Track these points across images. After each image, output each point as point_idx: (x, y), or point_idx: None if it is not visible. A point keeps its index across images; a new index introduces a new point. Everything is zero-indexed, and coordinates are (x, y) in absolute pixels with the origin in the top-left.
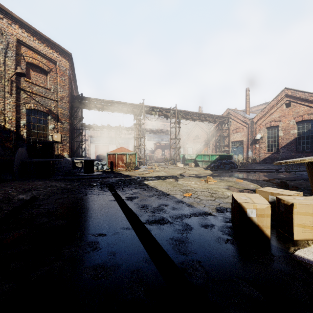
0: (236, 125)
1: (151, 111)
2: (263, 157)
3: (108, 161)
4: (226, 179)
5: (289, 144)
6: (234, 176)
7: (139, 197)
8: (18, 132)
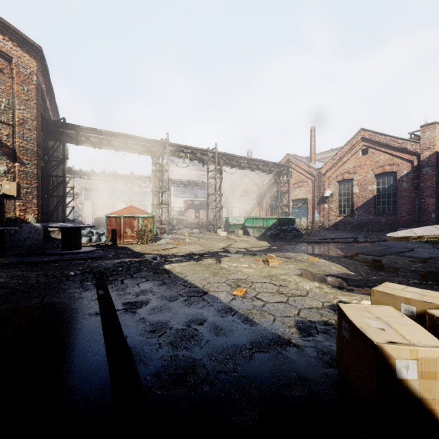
0: (299, 177)
1: (180, 152)
2: (334, 222)
3: (107, 228)
4: (292, 256)
5: (367, 203)
6: (302, 250)
7: (149, 302)
8: None
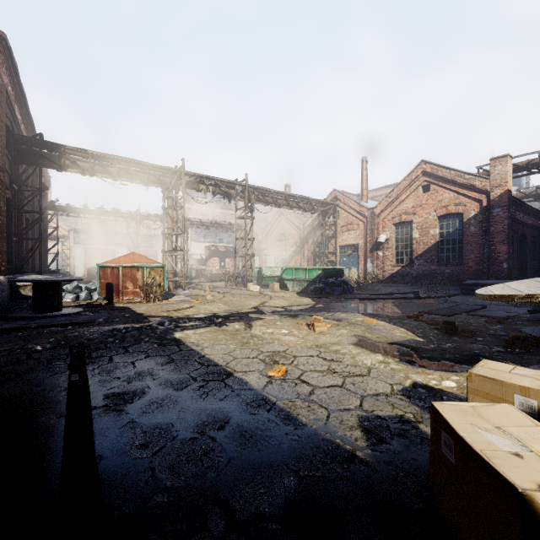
0: (348, 218)
1: (199, 184)
2: (390, 273)
3: (100, 282)
4: (343, 317)
5: (428, 251)
6: (354, 308)
7: (146, 392)
8: None
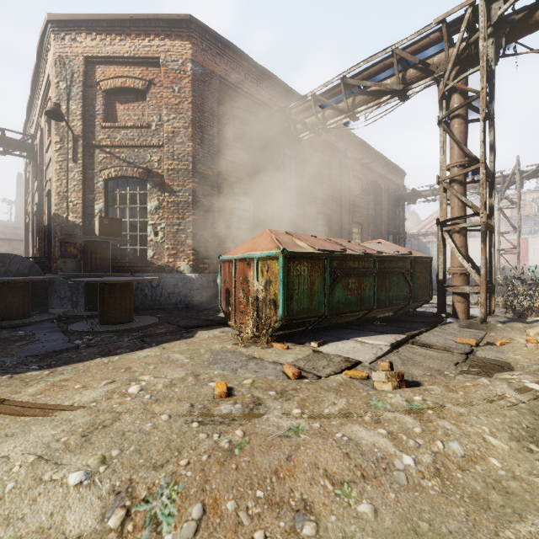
0: None
1: None
2: None
3: (222, 286)
4: None
5: None
6: None
7: None
8: (91, 226)
